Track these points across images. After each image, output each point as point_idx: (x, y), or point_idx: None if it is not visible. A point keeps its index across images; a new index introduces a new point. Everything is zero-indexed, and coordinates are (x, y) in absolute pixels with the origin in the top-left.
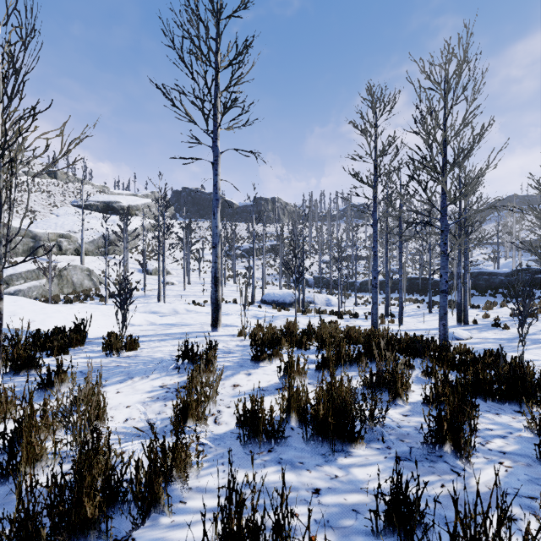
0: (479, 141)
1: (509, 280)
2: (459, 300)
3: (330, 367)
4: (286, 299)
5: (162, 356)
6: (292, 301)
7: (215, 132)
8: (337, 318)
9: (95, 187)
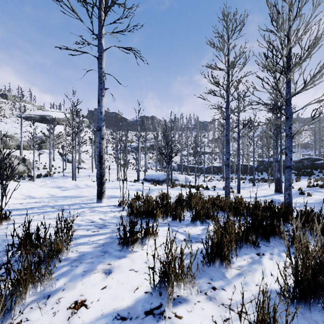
0: (315, 47)
1: (297, 165)
2: (276, 177)
3: (222, 256)
4: (160, 178)
5: (20, 235)
6: (164, 179)
7: (100, 31)
8: (195, 190)
9: (35, 106)
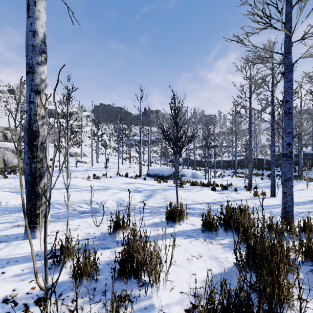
0: None
1: None
2: None
3: None
4: (164, 173)
5: None
6: (169, 174)
7: None
8: (211, 190)
9: None
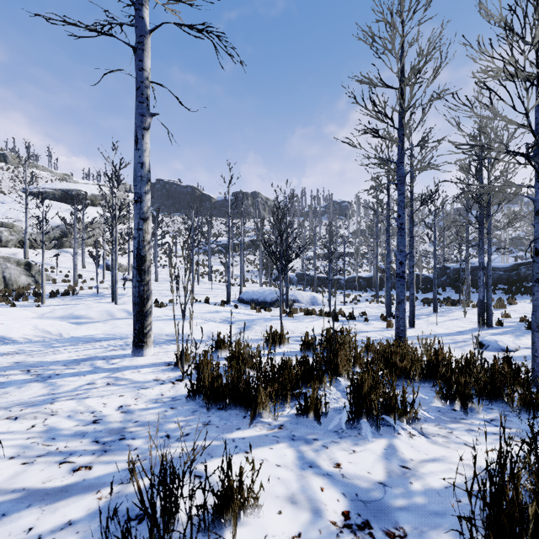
0: None
1: (508, 275)
2: (481, 297)
3: None
4: (267, 298)
5: None
6: (274, 299)
7: None
8: (331, 320)
9: (55, 174)
